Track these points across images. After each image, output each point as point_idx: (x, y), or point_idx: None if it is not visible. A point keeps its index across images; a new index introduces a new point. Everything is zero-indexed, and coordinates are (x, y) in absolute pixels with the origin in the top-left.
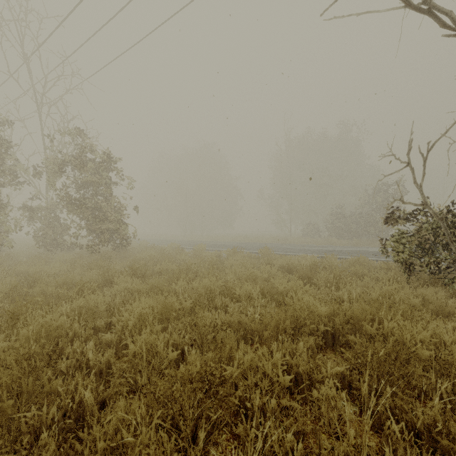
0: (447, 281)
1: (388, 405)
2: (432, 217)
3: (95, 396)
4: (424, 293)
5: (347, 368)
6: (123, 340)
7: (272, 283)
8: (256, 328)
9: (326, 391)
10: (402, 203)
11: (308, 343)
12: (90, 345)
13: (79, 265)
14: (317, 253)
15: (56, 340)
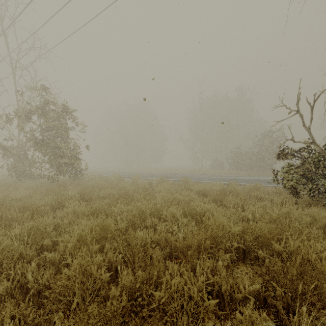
0: (325, 202)
1: (307, 325)
2: (312, 154)
3: (24, 325)
4: (311, 212)
5: (260, 283)
6: (64, 259)
7: (192, 205)
8: (180, 247)
9: (249, 314)
10: (293, 142)
11: (226, 261)
12: (32, 265)
13: (39, 191)
14: (223, 181)
15: (1, 262)
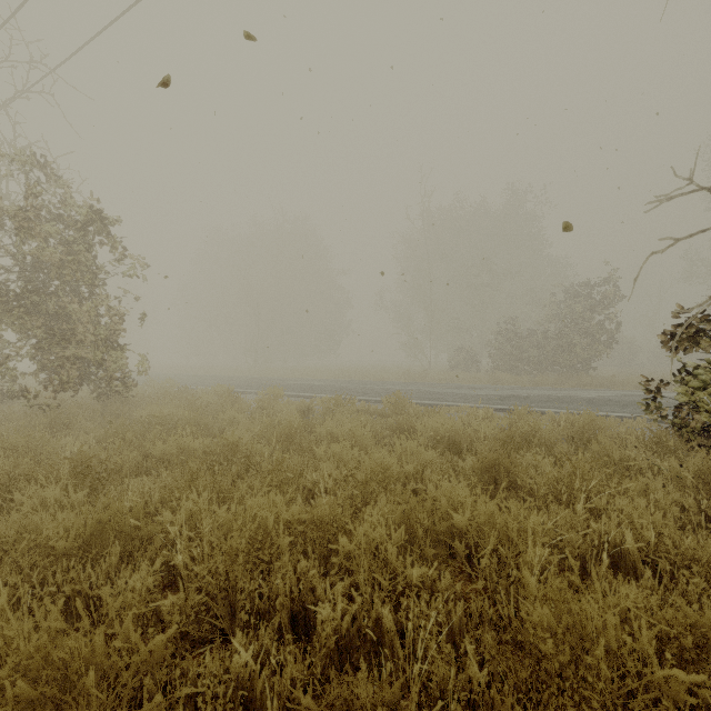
0: None
1: None
2: None
3: None
4: None
5: None
6: None
7: (430, 496)
8: None
9: None
10: None
11: None
12: None
13: None
14: (487, 401)
15: None
